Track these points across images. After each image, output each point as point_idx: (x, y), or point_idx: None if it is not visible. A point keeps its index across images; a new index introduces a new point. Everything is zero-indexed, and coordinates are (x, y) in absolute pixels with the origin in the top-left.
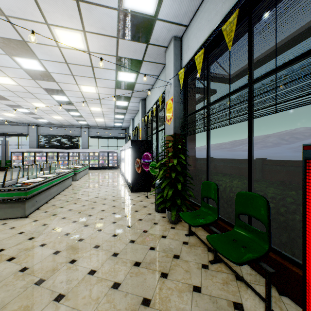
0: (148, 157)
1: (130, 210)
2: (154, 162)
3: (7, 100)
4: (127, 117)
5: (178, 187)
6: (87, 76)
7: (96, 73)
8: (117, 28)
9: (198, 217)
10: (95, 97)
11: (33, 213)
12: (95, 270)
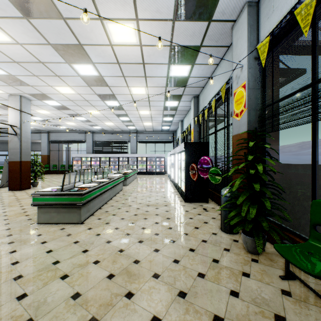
0: (207, 161)
1: (189, 226)
2: (215, 167)
3: (68, 110)
4: (176, 119)
5: (265, 204)
6: (138, 75)
7: (147, 71)
8: (174, 7)
9: (313, 258)
10: (144, 99)
11: (88, 219)
12: (159, 319)
